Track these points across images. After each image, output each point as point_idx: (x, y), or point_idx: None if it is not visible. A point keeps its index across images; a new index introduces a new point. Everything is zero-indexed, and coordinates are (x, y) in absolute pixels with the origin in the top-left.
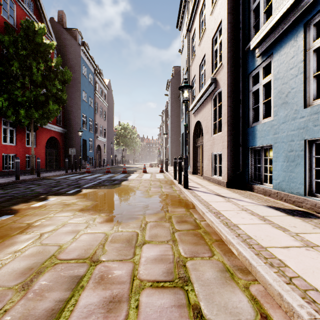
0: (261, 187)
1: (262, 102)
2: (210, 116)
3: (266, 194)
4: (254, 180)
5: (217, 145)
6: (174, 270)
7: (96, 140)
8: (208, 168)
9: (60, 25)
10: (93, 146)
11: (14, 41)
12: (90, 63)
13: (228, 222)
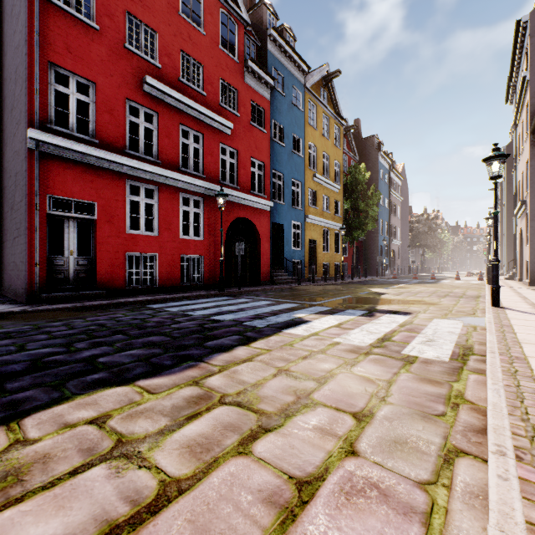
0: None
1: None
2: (525, 228)
3: None
4: None
5: (526, 254)
6: (463, 291)
7: (390, 245)
8: (524, 274)
9: (356, 134)
10: (388, 251)
11: (347, 185)
12: (386, 161)
13: None
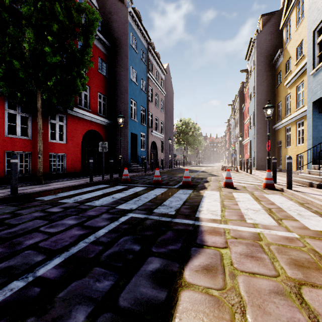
0: None
1: None
2: None
3: None
4: None
5: None
6: None
7: (150, 136)
8: None
9: None
10: (146, 143)
11: None
12: (142, 34)
13: None
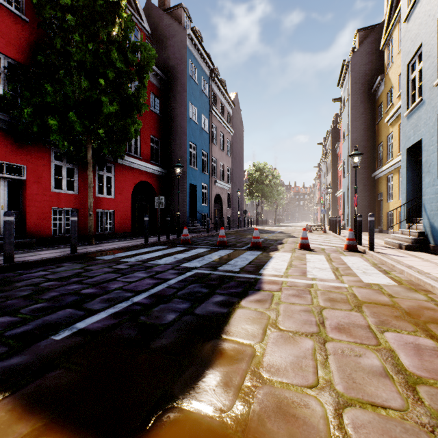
0: None
1: None
2: None
3: None
4: None
5: None
6: None
7: (213, 187)
8: None
9: None
10: (209, 196)
11: None
12: (203, 60)
13: None
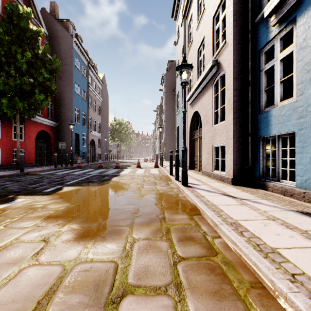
0: (278, 185)
1: (279, 81)
2: (211, 104)
3: (287, 194)
4: (266, 176)
5: (220, 136)
6: None
7: (89, 135)
8: (208, 163)
9: (52, 16)
10: (87, 140)
11: None
12: (83, 55)
13: (259, 243)
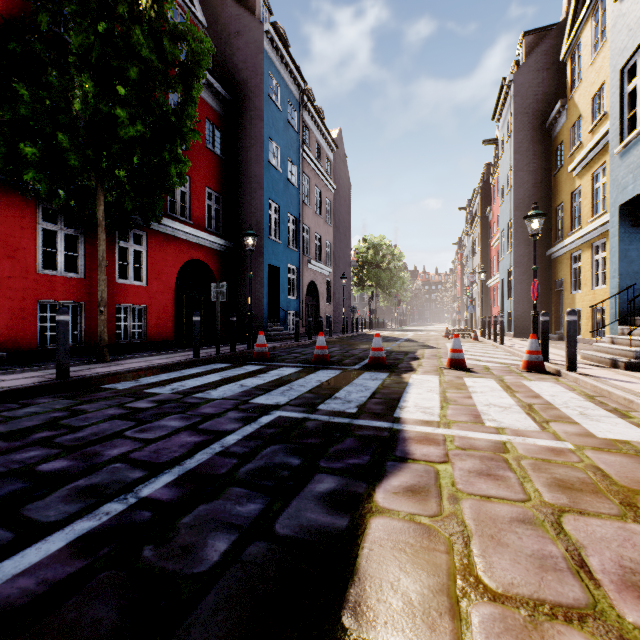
0: None
1: None
2: None
3: None
4: None
5: None
6: None
7: (305, 271)
8: None
9: None
10: (298, 284)
11: None
12: (290, 74)
13: None
